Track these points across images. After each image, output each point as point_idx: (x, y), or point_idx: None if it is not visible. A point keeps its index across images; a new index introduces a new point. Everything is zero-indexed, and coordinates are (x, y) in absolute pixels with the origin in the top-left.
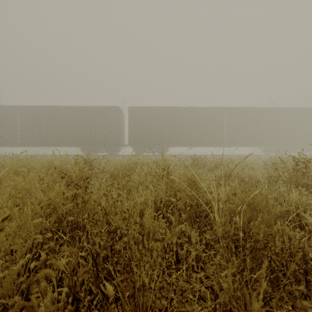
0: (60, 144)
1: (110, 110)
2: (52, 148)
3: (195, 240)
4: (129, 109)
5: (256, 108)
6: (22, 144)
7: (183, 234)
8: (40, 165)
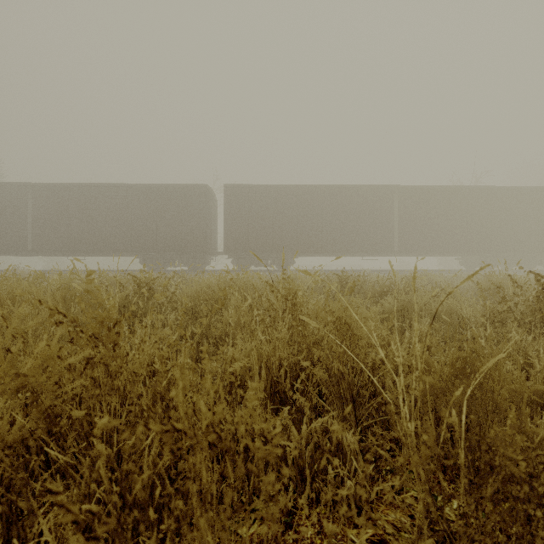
0: (104, 250)
1: (192, 192)
2: (91, 259)
3: (353, 453)
4: (225, 190)
5: (450, 187)
6: (36, 250)
7: (325, 439)
8: (48, 291)
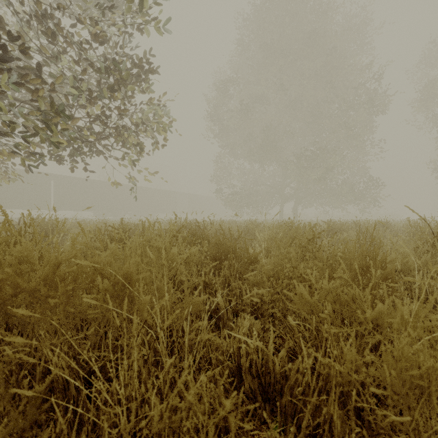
0: None
1: None
2: None
3: None
4: None
5: (83, 179)
6: None
7: None
8: None
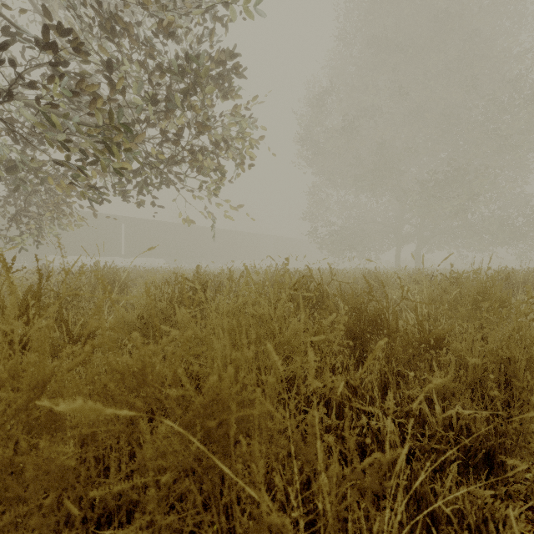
0: None
1: None
2: None
3: None
4: None
5: (155, 221)
6: None
7: None
8: None
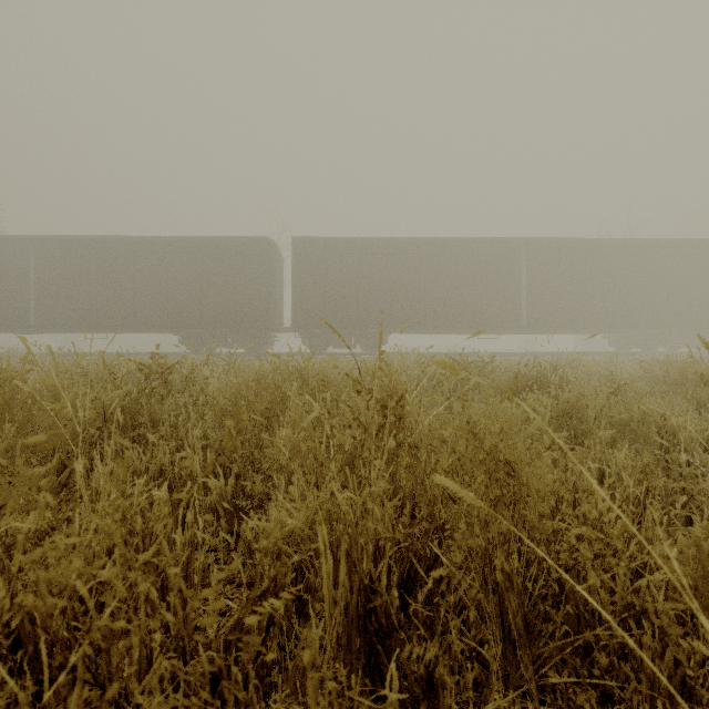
0: (131, 326)
1: (250, 247)
2: (119, 338)
3: None
4: (294, 245)
5: (598, 241)
6: (40, 326)
7: None
8: None
